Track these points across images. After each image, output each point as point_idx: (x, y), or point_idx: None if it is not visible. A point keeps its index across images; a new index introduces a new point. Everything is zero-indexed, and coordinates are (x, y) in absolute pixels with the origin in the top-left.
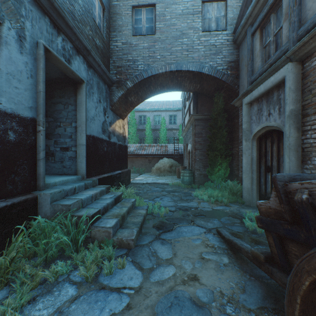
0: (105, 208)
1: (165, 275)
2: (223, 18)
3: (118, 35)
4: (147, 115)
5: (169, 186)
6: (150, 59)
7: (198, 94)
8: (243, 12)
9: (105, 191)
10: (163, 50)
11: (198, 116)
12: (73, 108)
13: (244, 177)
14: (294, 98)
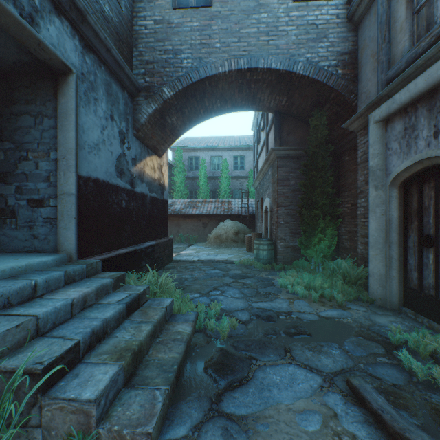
0: (97, 332)
1: None
2: None
3: (147, 7)
4: (202, 157)
5: (234, 266)
6: (204, 48)
7: (282, 115)
8: None
9: (111, 285)
10: (225, 33)
11: (282, 152)
12: (53, 124)
13: (373, 256)
14: None
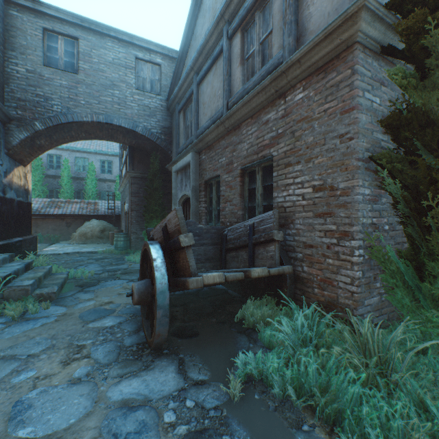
0: (16, 272)
1: (87, 305)
2: (158, 82)
3: (20, 57)
4: (65, 156)
5: (98, 254)
6: (72, 101)
7: (135, 149)
8: (174, 87)
9: (9, 259)
10: (89, 95)
11: (135, 174)
12: None
13: None
14: (195, 178)
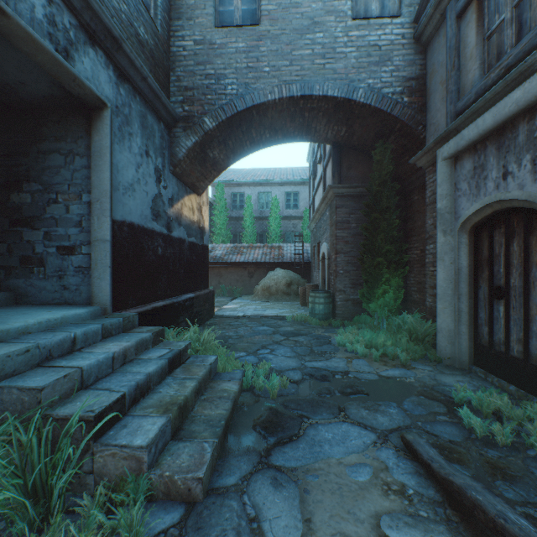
0: (141, 386)
1: None
2: None
3: (186, 26)
4: (247, 193)
5: (286, 322)
6: (251, 72)
7: (342, 147)
8: None
9: (150, 341)
10: (275, 55)
11: (342, 189)
12: (85, 164)
13: (441, 309)
14: None
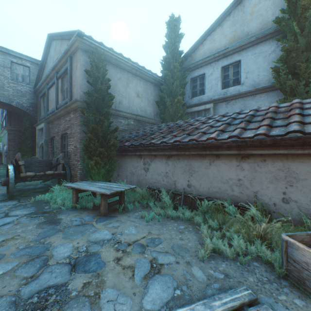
0: None
1: None
2: (28, 77)
3: None
4: None
5: None
6: None
7: (12, 112)
8: (38, 82)
9: None
10: None
11: (12, 128)
12: None
13: None
14: (46, 136)
